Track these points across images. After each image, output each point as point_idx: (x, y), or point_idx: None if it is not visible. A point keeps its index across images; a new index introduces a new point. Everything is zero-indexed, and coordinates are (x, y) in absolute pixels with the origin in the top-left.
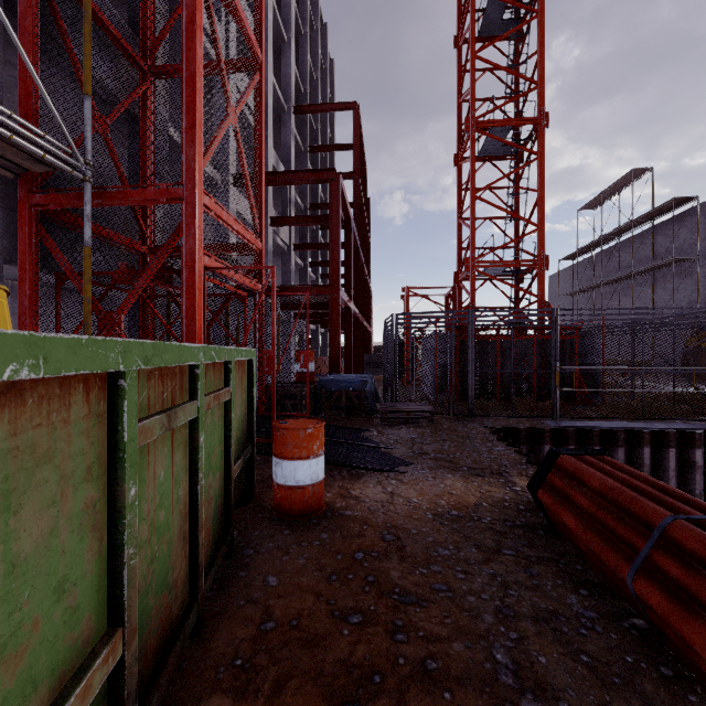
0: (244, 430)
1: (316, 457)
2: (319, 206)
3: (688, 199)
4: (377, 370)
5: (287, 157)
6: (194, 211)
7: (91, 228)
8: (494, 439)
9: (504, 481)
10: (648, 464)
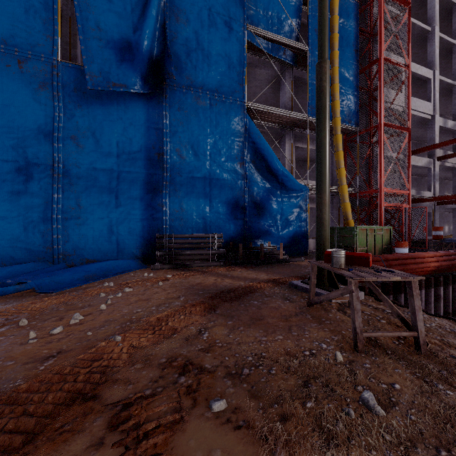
0: (388, 242)
1: (403, 248)
2: None
3: None
4: None
5: (455, 111)
6: (381, 194)
7: (358, 202)
8: None
9: None
10: None
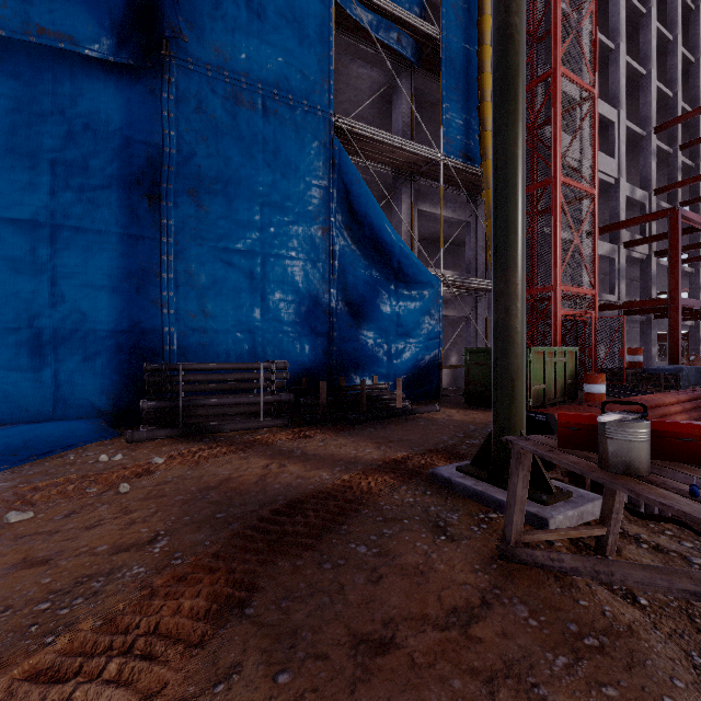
0: (573, 374)
1: (599, 384)
2: (693, 201)
3: None
4: None
5: (646, 176)
6: (556, 295)
7: None
8: None
9: None
10: None
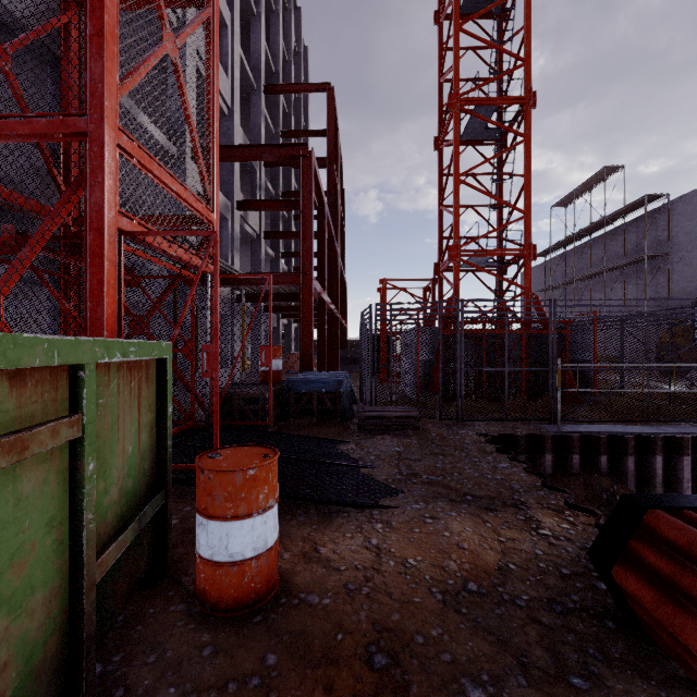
0: (147, 471)
1: (262, 512)
2: (292, 194)
3: (660, 196)
4: (353, 366)
5: (257, 139)
6: (102, 151)
7: None
8: (493, 451)
9: (524, 518)
10: (660, 475)
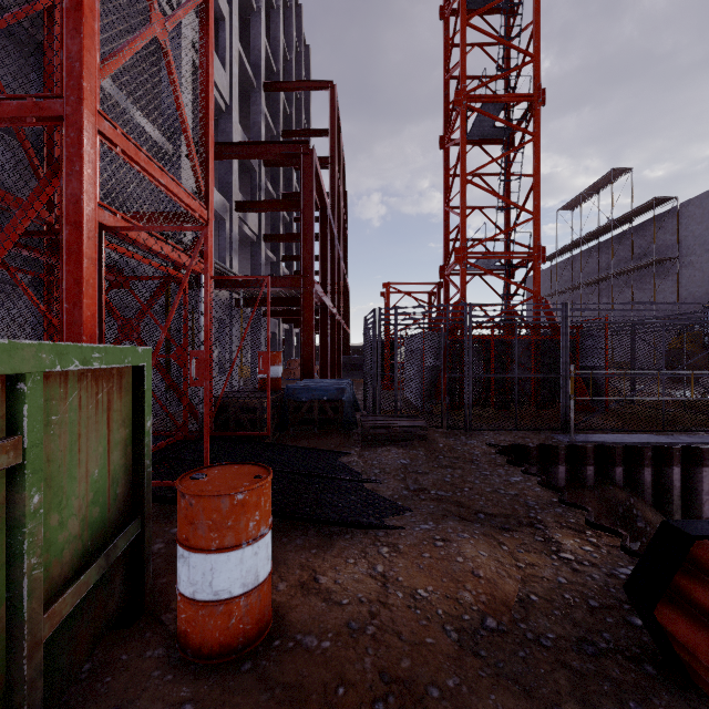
0: (120, 496)
1: (252, 542)
2: (293, 196)
3: (668, 199)
4: (356, 372)
5: (256, 138)
6: (80, 136)
7: None
8: (504, 463)
9: (543, 540)
10: (678, 487)
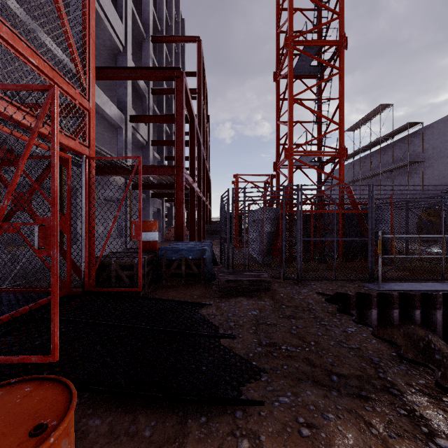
0: None
1: None
2: None
3: (417, 123)
4: (215, 235)
5: None
6: None
7: None
8: (335, 311)
9: (407, 414)
10: None
